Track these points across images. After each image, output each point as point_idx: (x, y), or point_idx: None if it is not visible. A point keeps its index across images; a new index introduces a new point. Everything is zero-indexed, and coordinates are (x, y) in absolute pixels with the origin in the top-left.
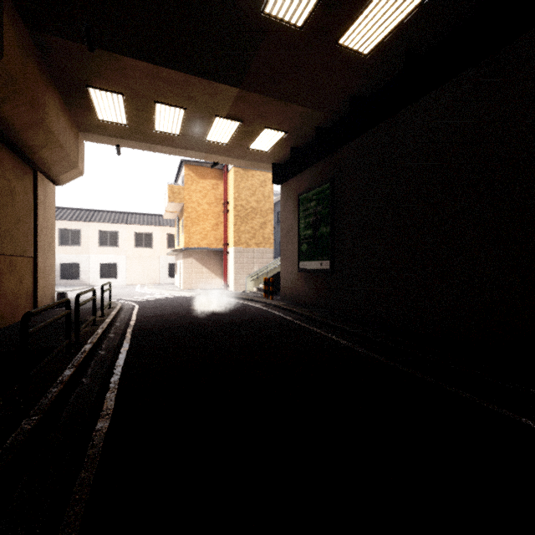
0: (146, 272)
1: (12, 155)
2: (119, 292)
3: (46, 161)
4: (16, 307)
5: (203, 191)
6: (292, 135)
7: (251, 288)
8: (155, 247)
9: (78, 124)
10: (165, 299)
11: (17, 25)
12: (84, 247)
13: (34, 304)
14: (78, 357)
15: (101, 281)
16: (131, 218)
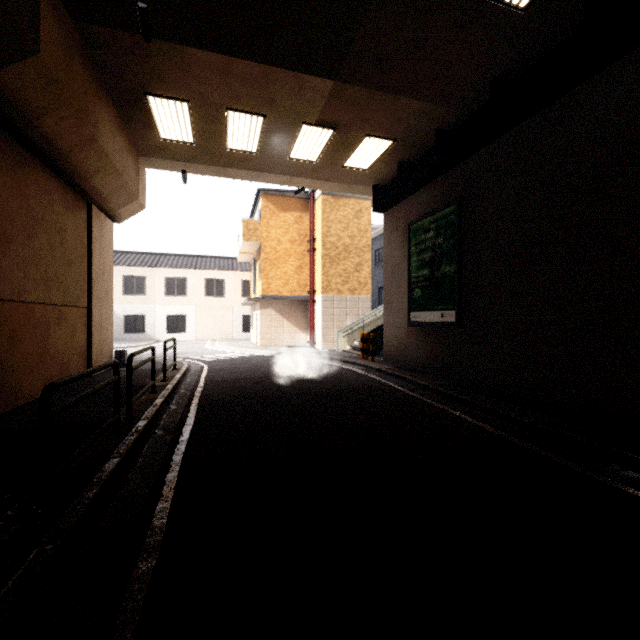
0: (218, 325)
1: (61, 184)
2: (187, 350)
3: (101, 192)
4: (66, 367)
5: (284, 227)
6: (401, 143)
7: (343, 346)
8: (227, 295)
9: (138, 146)
10: (240, 359)
11: (58, 13)
12: (149, 296)
13: (88, 364)
14: (128, 439)
15: (168, 335)
16: (201, 262)
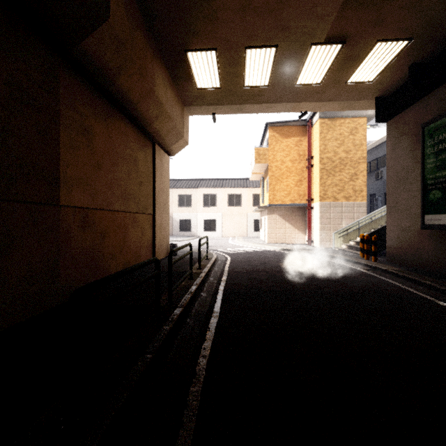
0: (236, 226)
1: (135, 129)
2: (216, 244)
3: (159, 133)
4: (139, 255)
5: (286, 150)
6: (418, 41)
7: (339, 245)
8: (243, 205)
9: (183, 98)
10: (253, 253)
11: None
12: (193, 207)
13: (153, 253)
14: (163, 330)
15: (204, 233)
16: (225, 183)
